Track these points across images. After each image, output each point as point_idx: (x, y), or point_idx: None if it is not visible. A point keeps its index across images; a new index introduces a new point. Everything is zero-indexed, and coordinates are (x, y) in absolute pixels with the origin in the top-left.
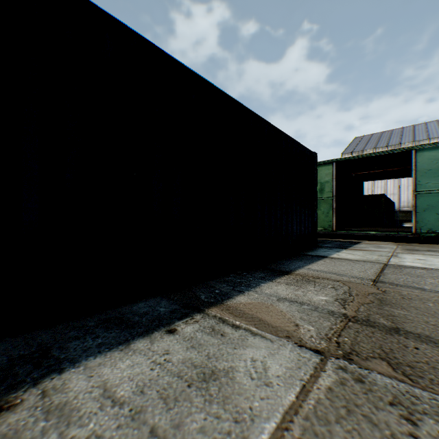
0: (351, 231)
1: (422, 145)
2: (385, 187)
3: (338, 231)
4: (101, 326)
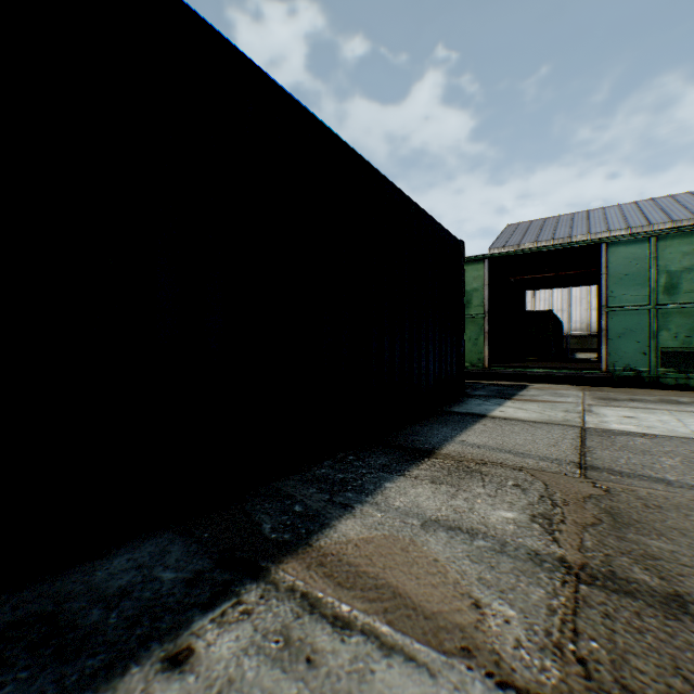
0: (512, 368)
1: (616, 237)
2: (550, 300)
3: (493, 368)
4: None
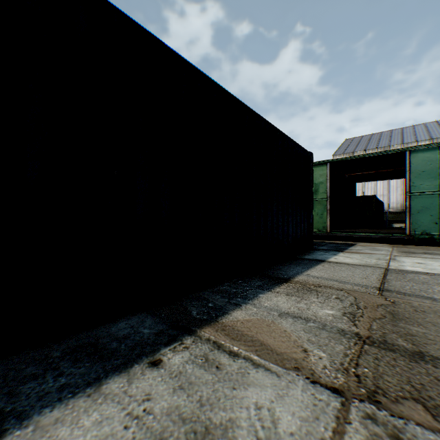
0: (345, 233)
1: (416, 146)
2: (375, 188)
3: (332, 233)
4: (69, 357)
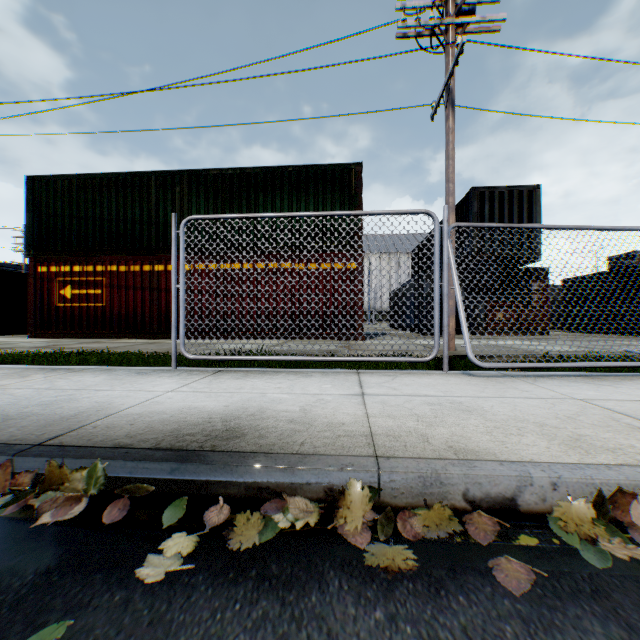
0: None
1: None
2: None
3: None
4: None
